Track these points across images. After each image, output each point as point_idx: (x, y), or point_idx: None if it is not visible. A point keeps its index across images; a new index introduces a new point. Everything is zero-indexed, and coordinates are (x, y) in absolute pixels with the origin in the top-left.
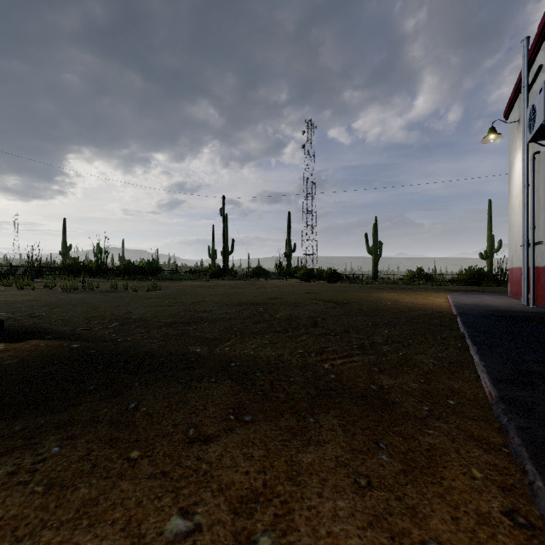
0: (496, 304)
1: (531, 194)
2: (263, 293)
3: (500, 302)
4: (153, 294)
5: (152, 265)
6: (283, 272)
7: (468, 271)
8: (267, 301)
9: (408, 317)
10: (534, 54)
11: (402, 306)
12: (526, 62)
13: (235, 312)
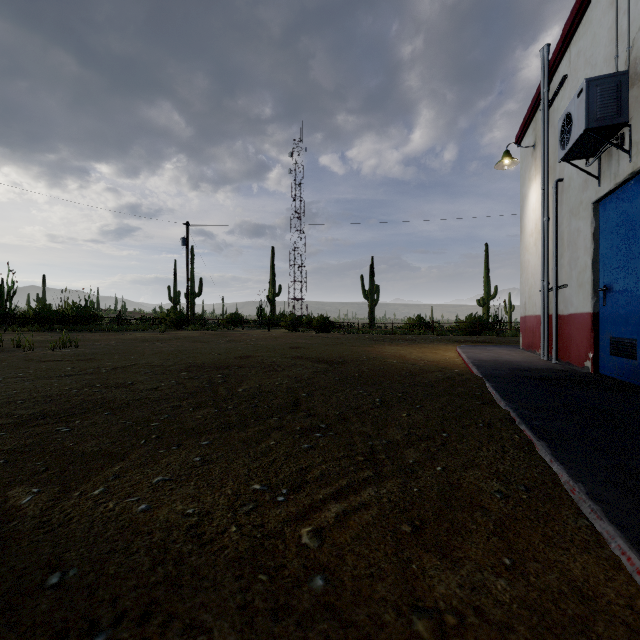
0: (515, 359)
1: (554, 229)
2: (232, 349)
3: (518, 357)
4: (59, 354)
5: (81, 310)
6: (264, 320)
7: (469, 319)
8: (234, 362)
9: (424, 383)
10: (556, 64)
11: (411, 364)
12: (547, 74)
13: (172, 386)
